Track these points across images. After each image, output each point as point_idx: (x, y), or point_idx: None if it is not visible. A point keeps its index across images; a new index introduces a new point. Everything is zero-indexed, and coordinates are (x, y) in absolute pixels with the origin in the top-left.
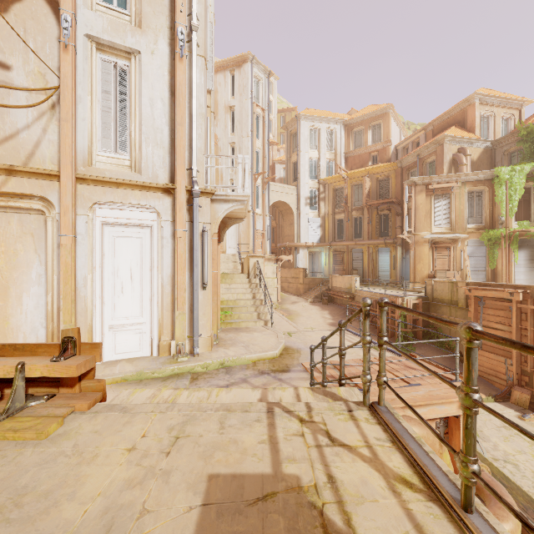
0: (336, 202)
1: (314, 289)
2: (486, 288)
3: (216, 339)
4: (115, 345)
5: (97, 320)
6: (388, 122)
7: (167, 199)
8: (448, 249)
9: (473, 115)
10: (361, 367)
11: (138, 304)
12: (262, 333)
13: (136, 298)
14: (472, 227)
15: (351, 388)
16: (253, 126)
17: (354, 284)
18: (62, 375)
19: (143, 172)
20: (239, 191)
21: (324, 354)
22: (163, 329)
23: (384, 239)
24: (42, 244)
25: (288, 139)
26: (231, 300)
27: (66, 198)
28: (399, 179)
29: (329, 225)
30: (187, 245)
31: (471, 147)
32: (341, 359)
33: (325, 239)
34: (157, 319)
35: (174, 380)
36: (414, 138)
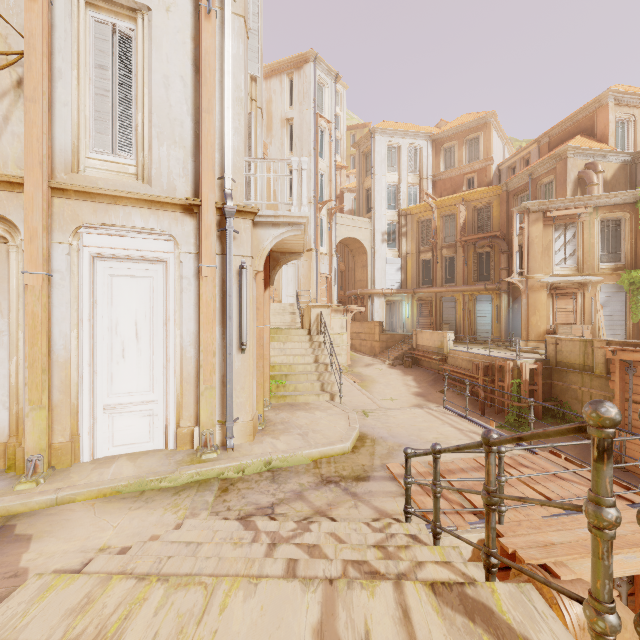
0: (421, 238)
1: (394, 347)
2: (639, 349)
3: (262, 421)
4: (113, 433)
5: (84, 398)
6: (489, 134)
7: (188, 222)
8: (573, 297)
9: (606, 120)
10: (479, 474)
11: (146, 373)
12: (327, 412)
13: (144, 365)
14: (607, 267)
15: (522, 588)
16: (316, 143)
17: (446, 342)
18: None
19: (155, 182)
20: (294, 210)
21: (438, 475)
22: (183, 410)
23: (484, 284)
24: (3, 287)
25: (360, 160)
26: (285, 365)
27: (33, 217)
28: (504, 207)
29: (413, 267)
30: (217, 288)
31: (602, 161)
32: (490, 511)
33: (407, 284)
34: (174, 395)
35: (192, 494)
36: (523, 154)
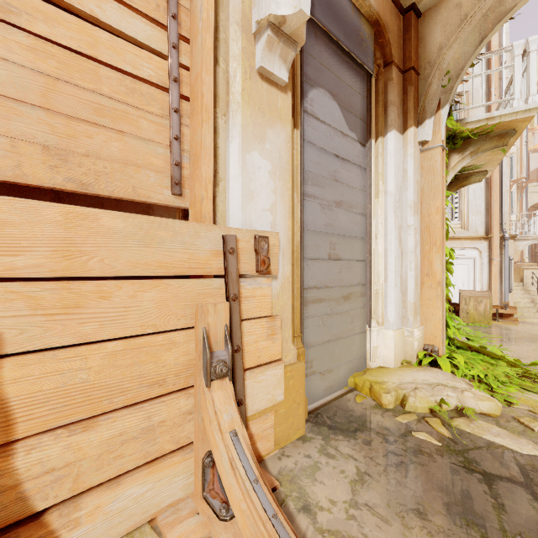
0: None
1: None
2: None
3: None
4: None
5: None
6: None
7: (484, 243)
8: None
9: None
10: None
11: None
12: None
13: None
14: None
15: None
16: None
17: None
18: (511, 313)
19: (469, 229)
20: (537, 233)
21: None
22: None
23: None
24: None
25: None
26: None
27: None
28: None
29: None
30: (498, 267)
31: None
32: None
33: None
34: None
35: None
36: None
